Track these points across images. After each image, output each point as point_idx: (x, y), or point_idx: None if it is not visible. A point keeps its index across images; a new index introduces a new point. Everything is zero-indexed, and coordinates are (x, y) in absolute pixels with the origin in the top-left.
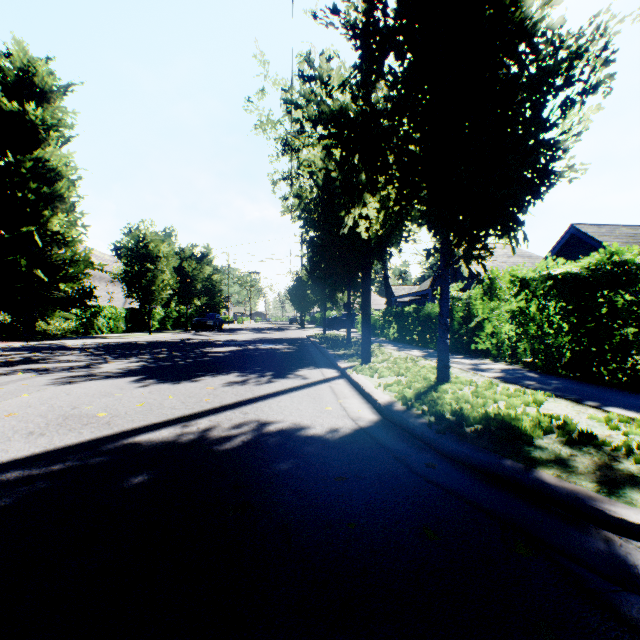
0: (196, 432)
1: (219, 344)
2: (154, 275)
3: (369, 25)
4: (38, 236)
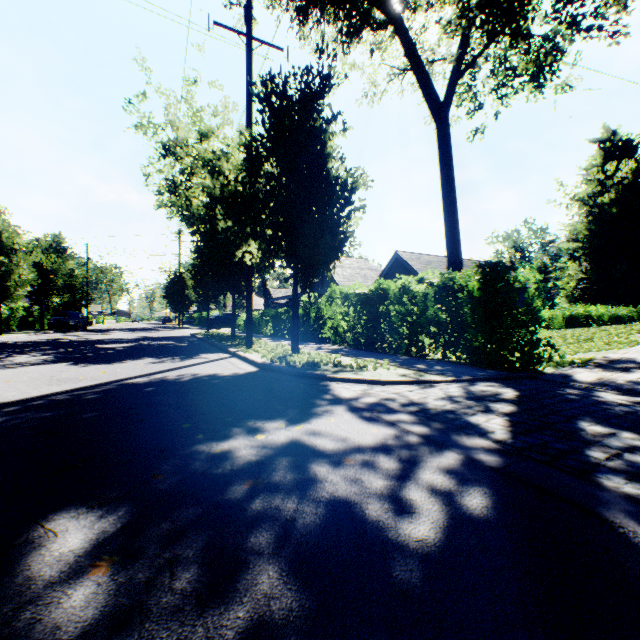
0: (159, 378)
1: (106, 342)
2: (8, 269)
3: (253, 146)
4: None
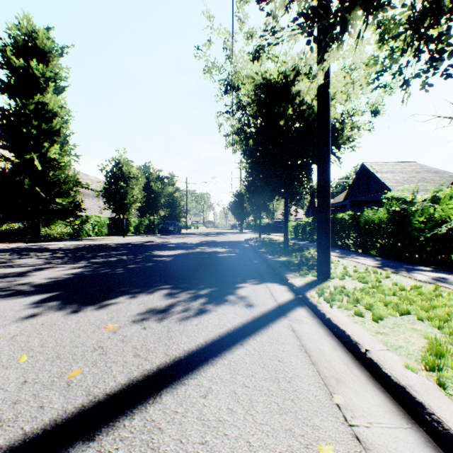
0: None
1: (170, 247)
2: (126, 191)
3: None
4: (39, 162)
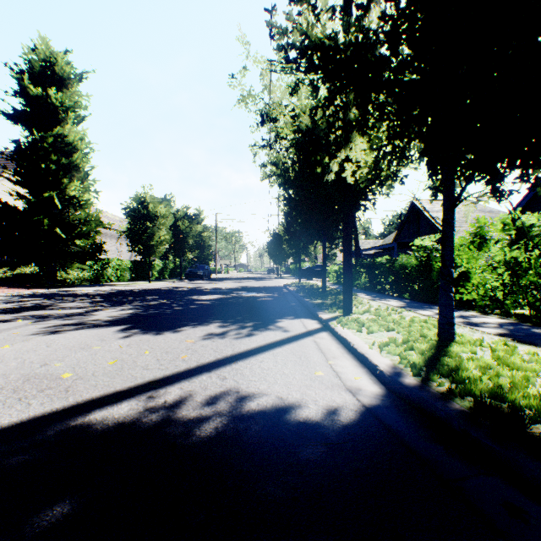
0: (161, 409)
1: (206, 292)
2: (153, 232)
3: None
4: (58, 200)
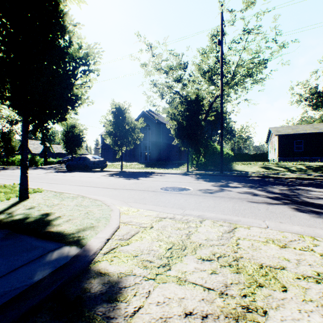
0: None
1: None
2: None
3: None
4: None
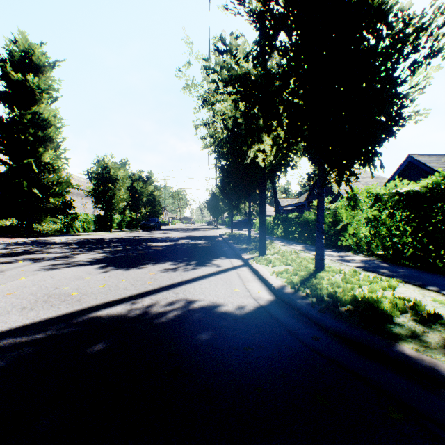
0: (141, 308)
1: (158, 240)
2: (114, 192)
3: (266, 12)
4: (35, 165)
